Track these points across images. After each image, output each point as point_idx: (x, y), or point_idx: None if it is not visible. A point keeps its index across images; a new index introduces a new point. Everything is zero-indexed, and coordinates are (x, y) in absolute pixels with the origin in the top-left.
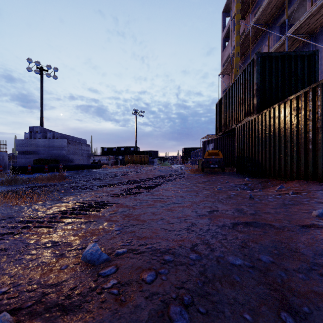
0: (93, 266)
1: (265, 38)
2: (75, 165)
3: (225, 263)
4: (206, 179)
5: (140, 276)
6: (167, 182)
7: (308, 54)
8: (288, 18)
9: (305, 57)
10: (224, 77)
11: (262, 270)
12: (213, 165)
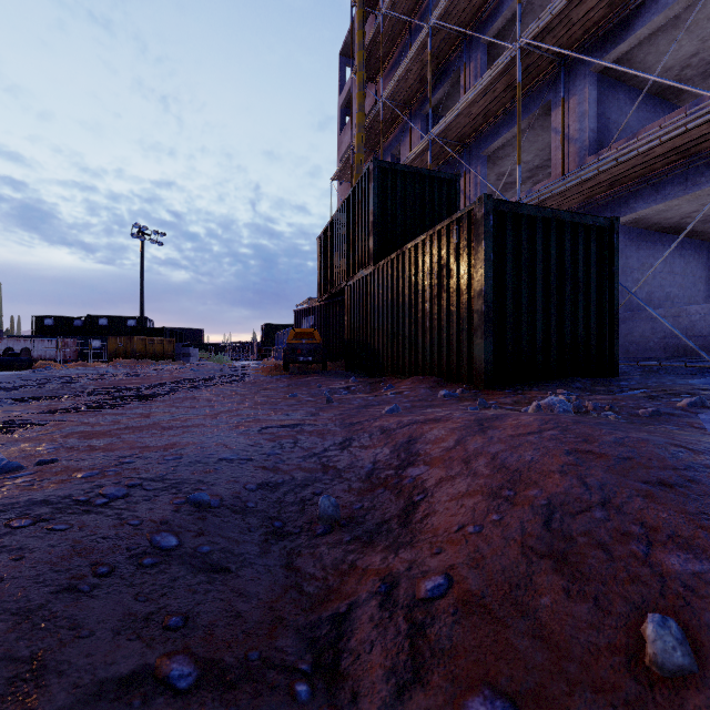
0: None
1: (407, 129)
2: None
3: (213, 459)
4: (285, 384)
5: (72, 474)
6: (197, 389)
7: (447, 178)
8: (439, 105)
9: (444, 182)
10: (342, 185)
11: (259, 461)
12: (304, 357)
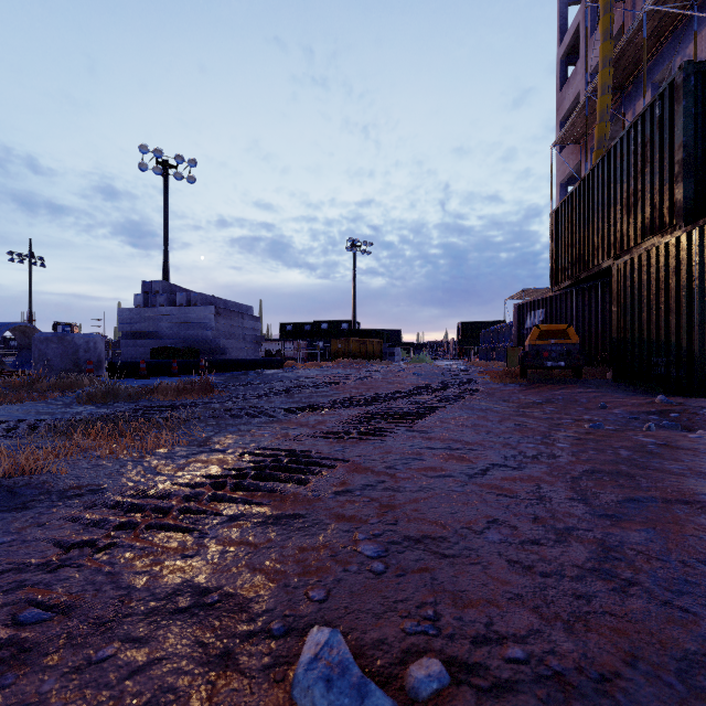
0: None
1: (685, 37)
2: (231, 361)
3: None
4: (539, 398)
5: None
6: (448, 404)
7: None
8: None
9: None
10: (564, 150)
11: None
12: (552, 361)
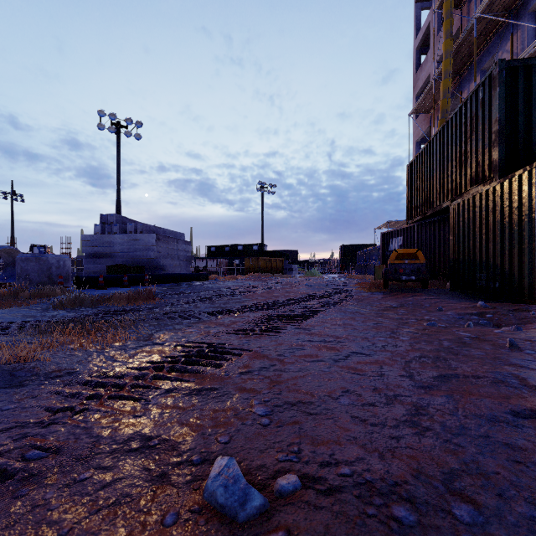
0: (233, 526)
1: (504, 37)
2: (168, 275)
3: None
4: (395, 303)
5: None
6: (327, 308)
7: None
8: None
9: None
10: (418, 118)
11: None
12: (406, 276)
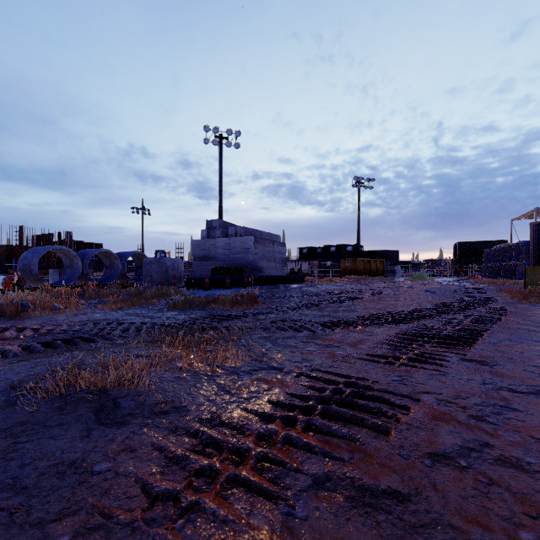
0: None
1: None
2: (265, 277)
3: None
4: None
5: None
6: (486, 327)
7: None
8: None
9: None
10: None
11: None
12: None
